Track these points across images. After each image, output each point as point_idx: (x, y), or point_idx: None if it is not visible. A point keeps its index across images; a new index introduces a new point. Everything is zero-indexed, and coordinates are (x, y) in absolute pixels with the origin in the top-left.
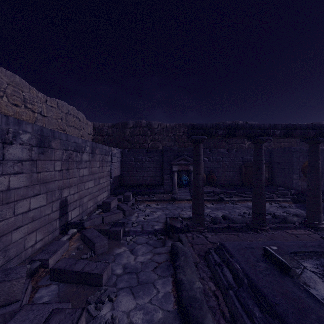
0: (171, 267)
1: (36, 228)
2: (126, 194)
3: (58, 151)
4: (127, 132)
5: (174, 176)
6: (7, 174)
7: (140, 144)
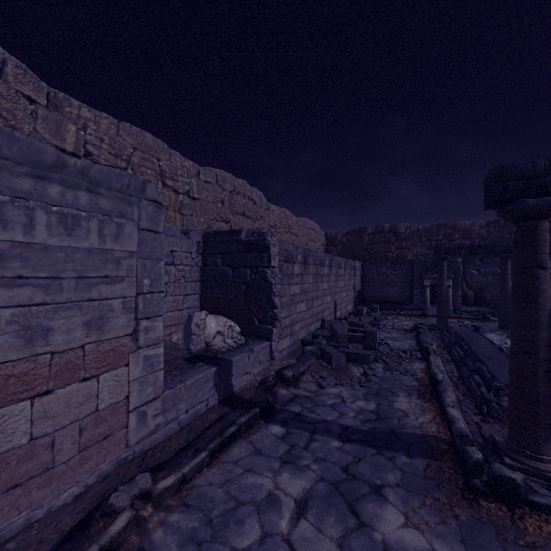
0: (415, 338)
1: (329, 314)
2: (373, 305)
3: (334, 268)
4: (365, 240)
5: (426, 292)
6: (324, 282)
7: (381, 254)
